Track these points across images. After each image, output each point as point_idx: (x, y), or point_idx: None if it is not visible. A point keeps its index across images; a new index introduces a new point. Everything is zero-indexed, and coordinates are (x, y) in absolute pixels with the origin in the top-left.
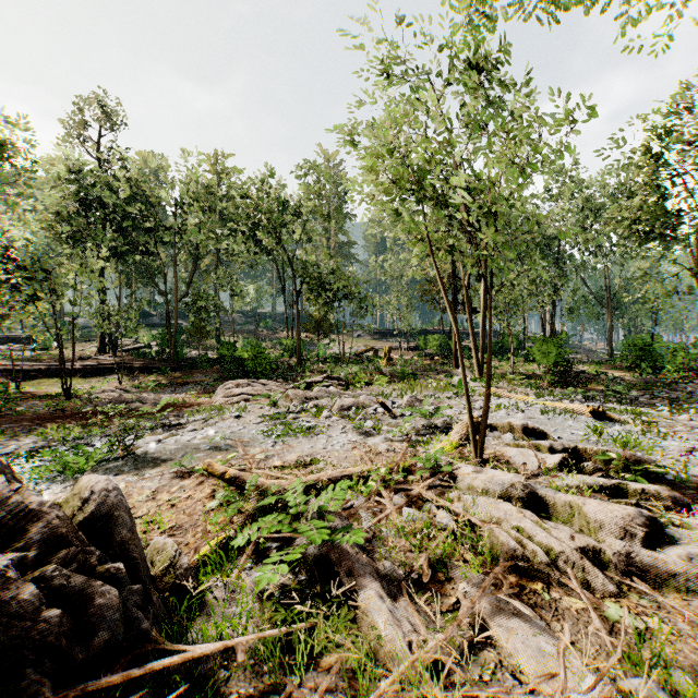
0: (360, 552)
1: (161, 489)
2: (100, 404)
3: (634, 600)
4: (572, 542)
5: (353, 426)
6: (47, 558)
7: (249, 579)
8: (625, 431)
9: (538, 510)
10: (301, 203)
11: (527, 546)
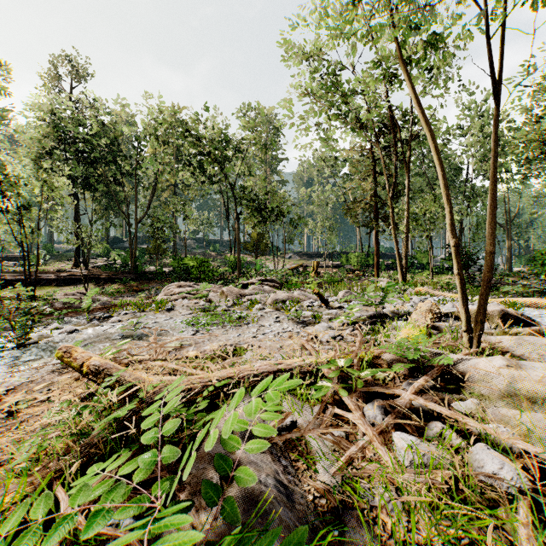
0: None
1: (24, 386)
2: (56, 303)
3: None
4: None
5: (289, 315)
6: None
7: None
8: None
9: None
10: (241, 139)
11: None
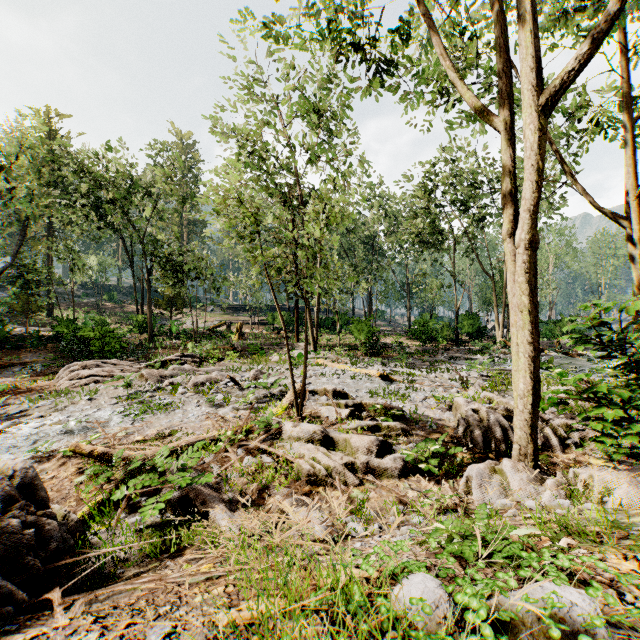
0: (211, 490)
1: None
2: None
3: (367, 486)
4: (341, 461)
5: (207, 400)
6: (8, 509)
7: (125, 524)
8: (397, 388)
9: (330, 446)
10: (153, 182)
11: (316, 468)
